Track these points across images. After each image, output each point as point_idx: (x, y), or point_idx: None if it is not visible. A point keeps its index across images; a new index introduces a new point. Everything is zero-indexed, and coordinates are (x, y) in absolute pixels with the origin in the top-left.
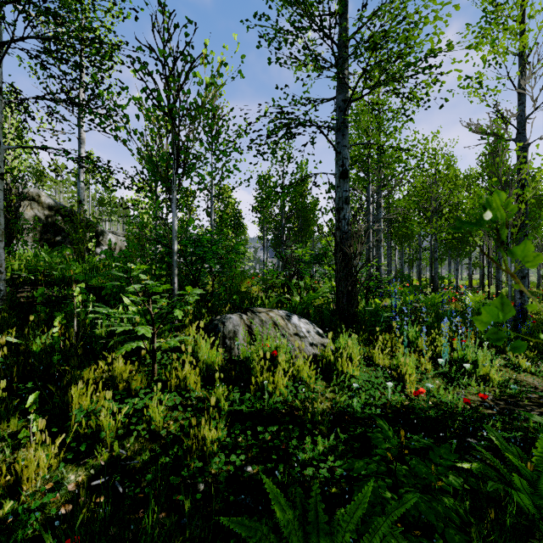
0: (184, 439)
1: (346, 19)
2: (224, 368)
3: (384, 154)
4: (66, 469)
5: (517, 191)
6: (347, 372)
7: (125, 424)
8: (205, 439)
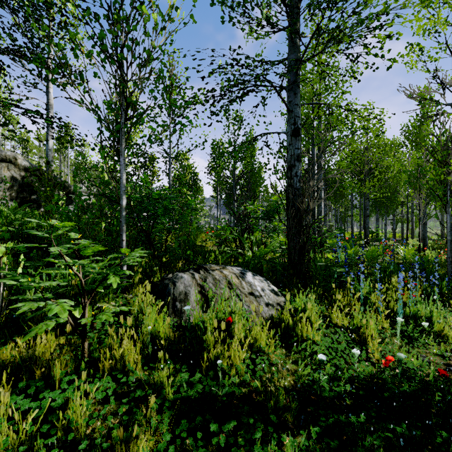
0: None
1: None
2: (171, 340)
3: (332, 116)
4: None
5: None
6: (307, 337)
7: (33, 434)
8: (140, 451)
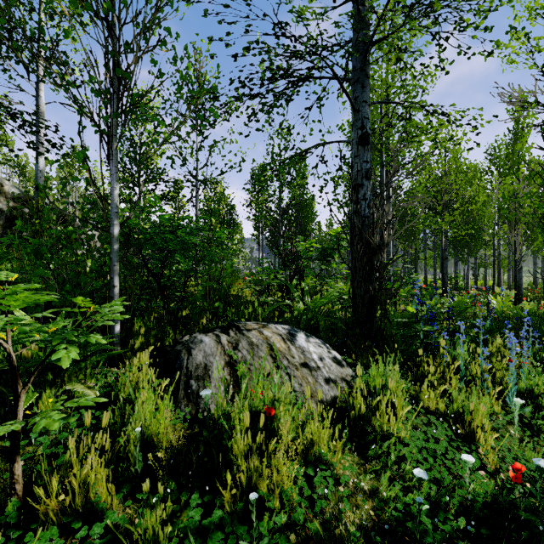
0: None
1: None
2: (176, 448)
3: (410, 121)
4: None
5: None
6: (390, 433)
7: None
8: None
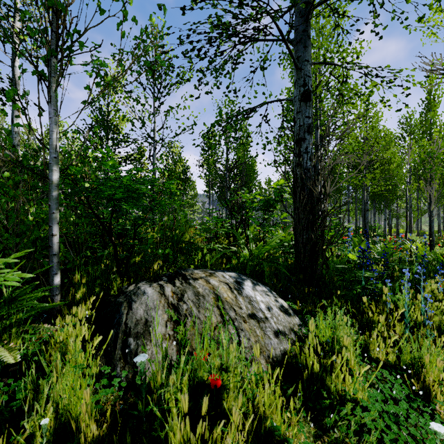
0: None
1: None
2: (97, 438)
3: (346, 83)
4: None
5: None
6: (346, 395)
7: None
8: None
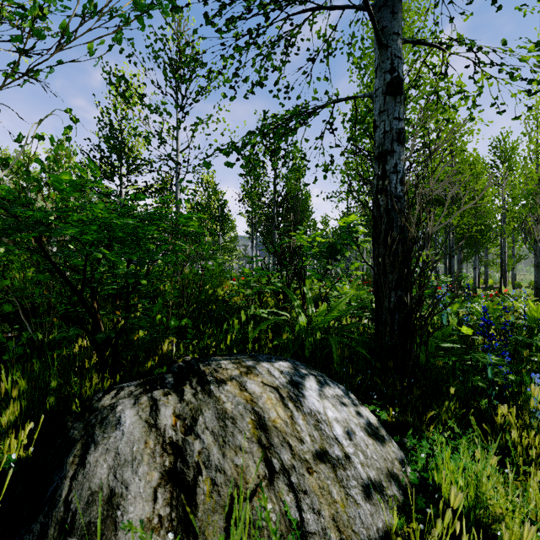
0: None
1: None
2: None
3: (445, 77)
4: None
5: None
6: None
7: None
8: None
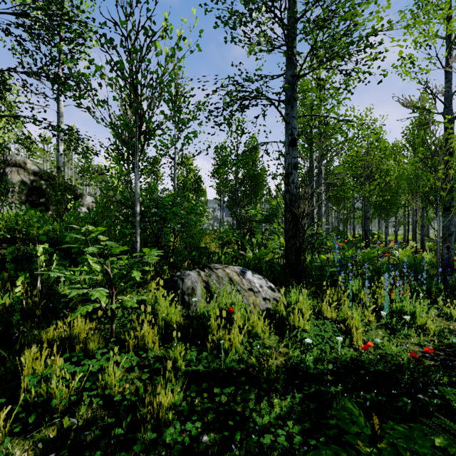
0: (138, 406)
1: (295, 3)
2: (182, 326)
3: (328, 125)
4: (12, 443)
5: (446, 158)
6: (298, 327)
7: (79, 390)
8: (161, 404)
